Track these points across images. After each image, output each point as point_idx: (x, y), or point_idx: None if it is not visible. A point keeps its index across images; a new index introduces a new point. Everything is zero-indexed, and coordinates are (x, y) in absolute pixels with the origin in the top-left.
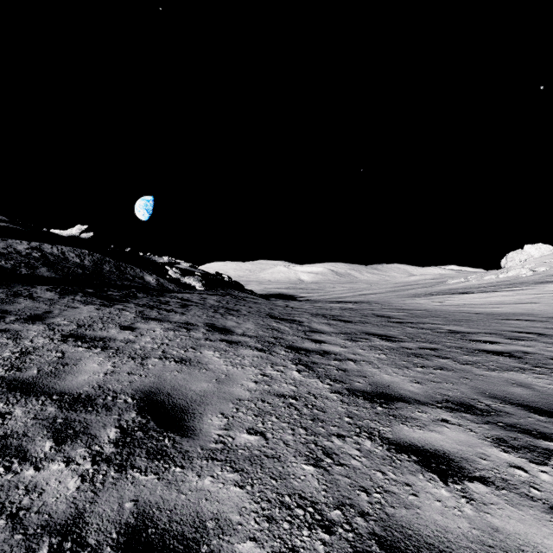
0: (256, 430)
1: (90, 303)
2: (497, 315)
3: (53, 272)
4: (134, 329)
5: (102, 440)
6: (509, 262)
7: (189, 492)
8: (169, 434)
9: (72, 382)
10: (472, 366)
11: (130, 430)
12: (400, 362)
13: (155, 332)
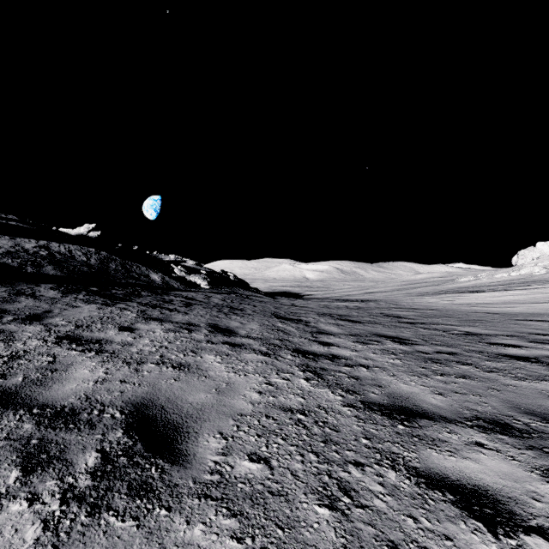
0: (259, 456)
1: (92, 302)
2: (513, 316)
3: (58, 270)
4: (133, 330)
5: (78, 468)
6: (520, 259)
7: (174, 548)
8: (158, 460)
9: (57, 392)
10: (498, 374)
11: (113, 455)
12: (417, 369)
13: (154, 333)
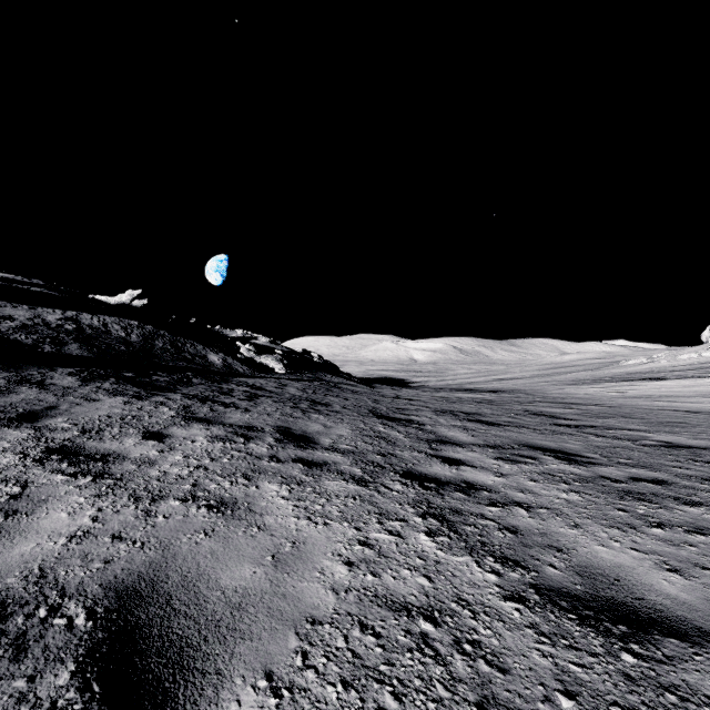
0: None
1: (119, 394)
2: None
3: (85, 350)
4: (163, 438)
5: None
6: None
7: None
8: None
9: None
10: None
11: None
12: (613, 512)
13: (193, 443)
